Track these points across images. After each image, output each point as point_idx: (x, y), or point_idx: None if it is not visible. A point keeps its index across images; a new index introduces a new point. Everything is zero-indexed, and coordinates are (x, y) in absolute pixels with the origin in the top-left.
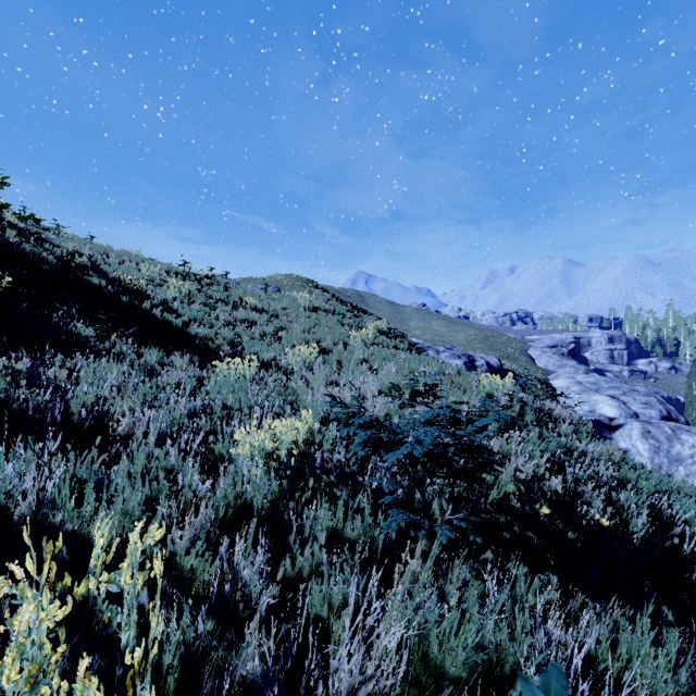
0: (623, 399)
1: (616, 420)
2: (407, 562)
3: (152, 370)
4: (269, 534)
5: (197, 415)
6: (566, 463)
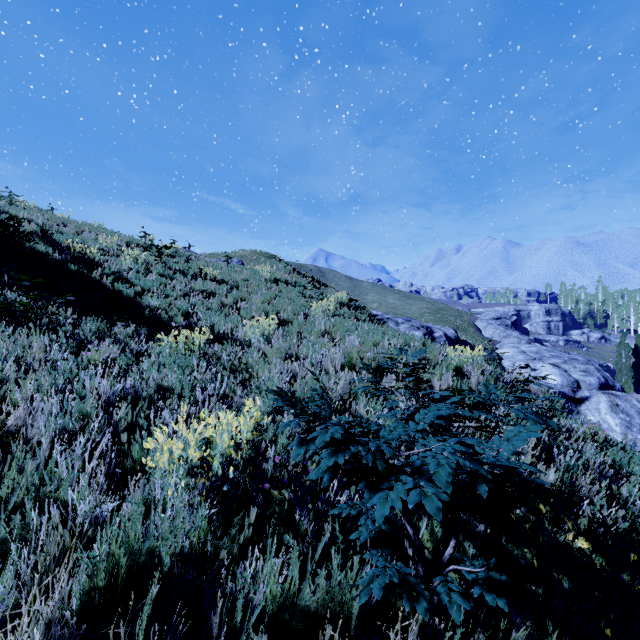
0: (564, 367)
1: (580, 392)
2: (392, 627)
3: (84, 344)
4: (183, 604)
5: (121, 402)
6: (554, 449)
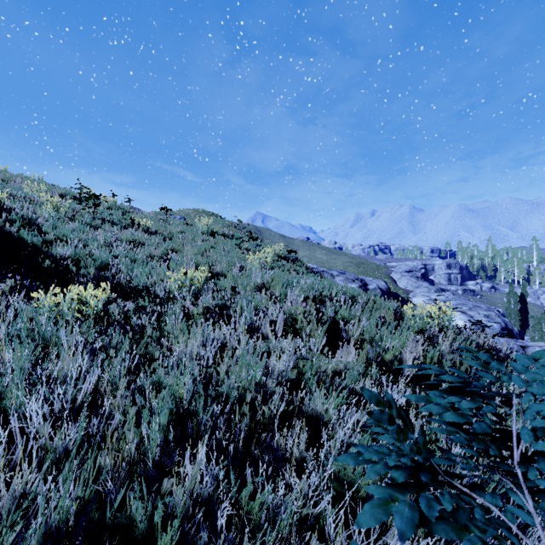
0: (470, 314)
1: (529, 348)
2: None
3: None
4: None
5: None
6: None
